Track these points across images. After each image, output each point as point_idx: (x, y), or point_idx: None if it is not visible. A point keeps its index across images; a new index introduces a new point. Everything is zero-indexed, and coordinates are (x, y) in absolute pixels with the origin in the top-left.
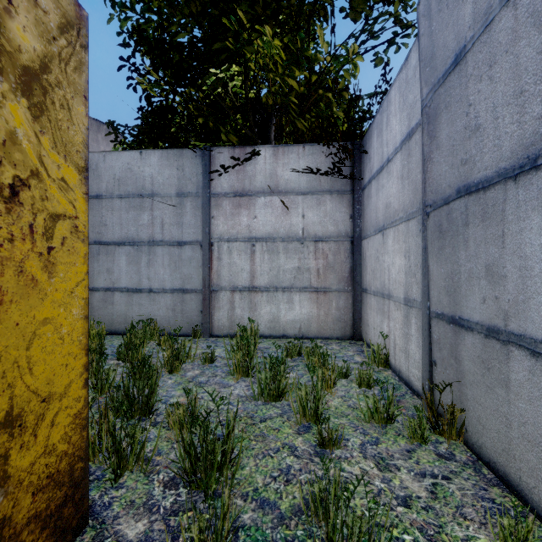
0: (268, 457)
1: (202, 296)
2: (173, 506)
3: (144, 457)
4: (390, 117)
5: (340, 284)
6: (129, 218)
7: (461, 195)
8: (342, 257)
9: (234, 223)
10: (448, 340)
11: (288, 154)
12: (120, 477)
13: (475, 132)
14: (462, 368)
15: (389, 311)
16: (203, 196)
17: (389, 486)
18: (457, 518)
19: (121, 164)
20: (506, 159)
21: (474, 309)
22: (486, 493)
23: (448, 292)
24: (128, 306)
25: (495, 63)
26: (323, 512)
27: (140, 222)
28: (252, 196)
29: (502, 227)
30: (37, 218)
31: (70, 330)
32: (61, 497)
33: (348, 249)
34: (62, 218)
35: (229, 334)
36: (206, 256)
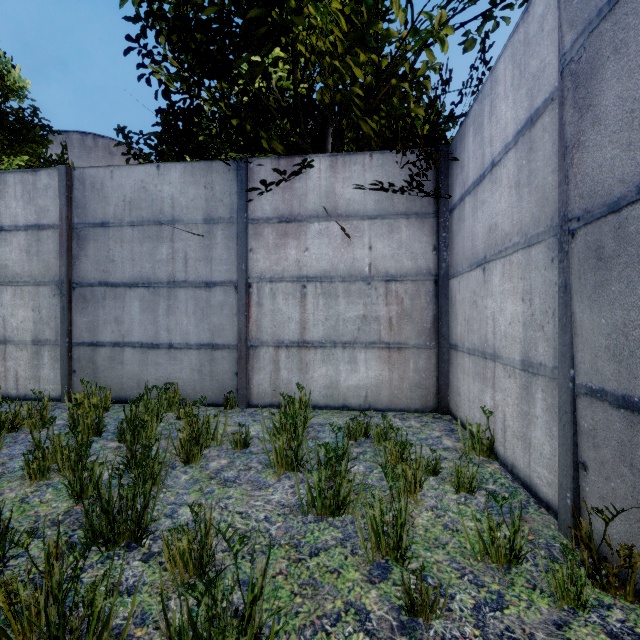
0: (320, 635)
1: (237, 354)
2: None
3: (116, 630)
4: (497, 102)
5: (419, 338)
6: (143, 252)
7: None
8: (422, 302)
9: (278, 257)
10: (614, 433)
11: (350, 165)
12: None
13: None
14: None
15: (494, 377)
16: (238, 223)
17: None
18: None
19: (133, 182)
20: None
21: None
22: None
23: (616, 356)
24: (142, 366)
25: None
26: None
27: (157, 257)
28: (303, 222)
29: None
30: None
31: None
32: None
33: (430, 291)
34: None
35: (273, 404)
36: (242, 301)
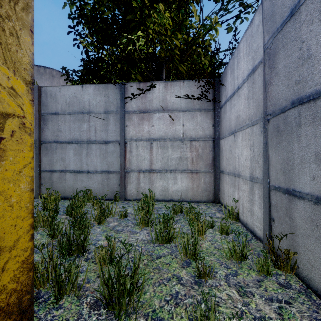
0: (162, 285)
1: (120, 175)
2: None
3: (78, 285)
4: (240, 60)
5: (206, 167)
6: (75, 127)
7: (295, 105)
8: (207, 151)
9: (139, 129)
10: (284, 204)
11: (173, 86)
12: (60, 300)
13: (307, 60)
14: (295, 224)
15: (238, 184)
16: (121, 113)
17: (248, 309)
18: None
19: (70, 93)
20: None
21: (305, 184)
22: (318, 315)
23: (284, 172)
24: (74, 181)
25: None
26: None
27: (81, 129)
28: (151, 113)
29: None
30: None
31: (18, 199)
32: None
33: (211, 146)
34: (11, 117)
35: (137, 199)
36: (122, 150)
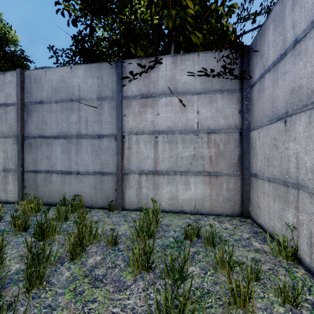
0: None
1: (116, 178)
2: None
3: None
4: None
5: (229, 169)
6: (62, 118)
7: None
8: (232, 146)
9: (141, 119)
10: None
11: (185, 61)
12: None
13: None
14: None
15: (297, 201)
16: (117, 99)
17: None
18: None
19: (57, 77)
20: None
21: None
22: None
23: None
24: (62, 184)
25: None
26: None
27: (70, 120)
28: (156, 97)
29: None
30: None
31: None
32: None
33: (237, 139)
34: None
35: (137, 209)
36: (119, 146)
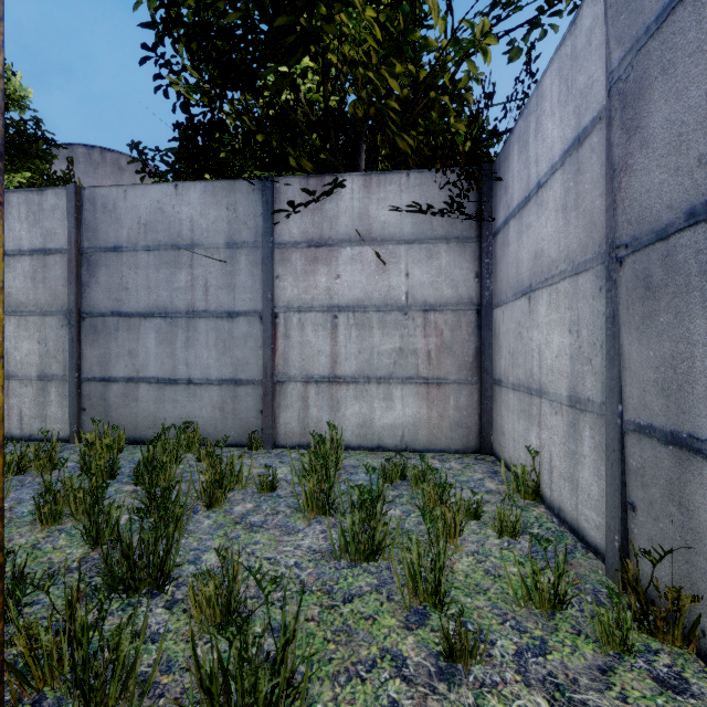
0: (355, 681)
1: (263, 390)
2: None
3: (141, 677)
4: (543, 119)
5: (460, 372)
6: (159, 279)
7: (699, 219)
8: (464, 334)
9: (307, 285)
10: (663, 471)
11: (385, 185)
12: None
13: None
14: (696, 525)
15: (540, 414)
16: (264, 247)
17: None
18: None
19: (148, 203)
20: None
21: None
22: None
23: (664, 390)
24: (158, 403)
25: None
26: None
27: (174, 284)
28: (334, 247)
29: None
30: None
31: None
32: None
33: (472, 322)
34: None
35: (301, 445)
36: (267, 332)
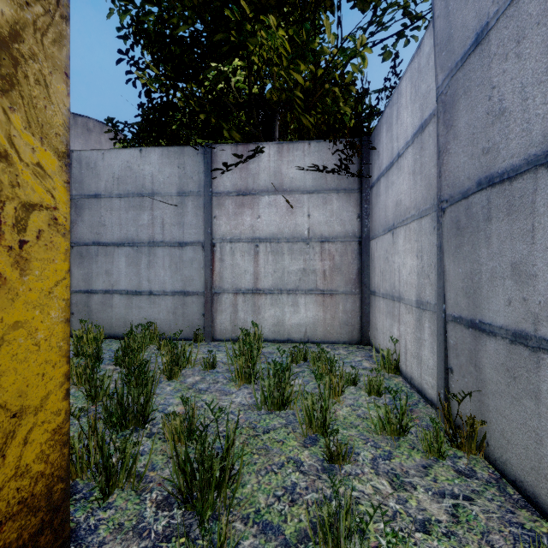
0: (271, 473)
1: (204, 299)
2: (165, 530)
3: (136, 473)
4: (401, 109)
5: (347, 286)
6: (128, 218)
7: (483, 187)
8: (349, 259)
9: (237, 223)
10: (466, 345)
11: (293, 151)
12: (109, 495)
13: (499, 117)
14: (483, 377)
15: (399, 314)
16: (205, 195)
17: (406, 508)
18: (484, 547)
19: (120, 162)
20: (536, 144)
21: (498, 312)
22: (514, 516)
23: (467, 294)
24: (127, 309)
25: (524, 38)
26: (333, 540)
27: (139, 222)
28: (256, 195)
29: (532, 220)
30: (6, 206)
31: (48, 335)
32: (36, 524)
33: (355, 250)
34: (37, 209)
35: (232, 339)
36: (208, 257)
